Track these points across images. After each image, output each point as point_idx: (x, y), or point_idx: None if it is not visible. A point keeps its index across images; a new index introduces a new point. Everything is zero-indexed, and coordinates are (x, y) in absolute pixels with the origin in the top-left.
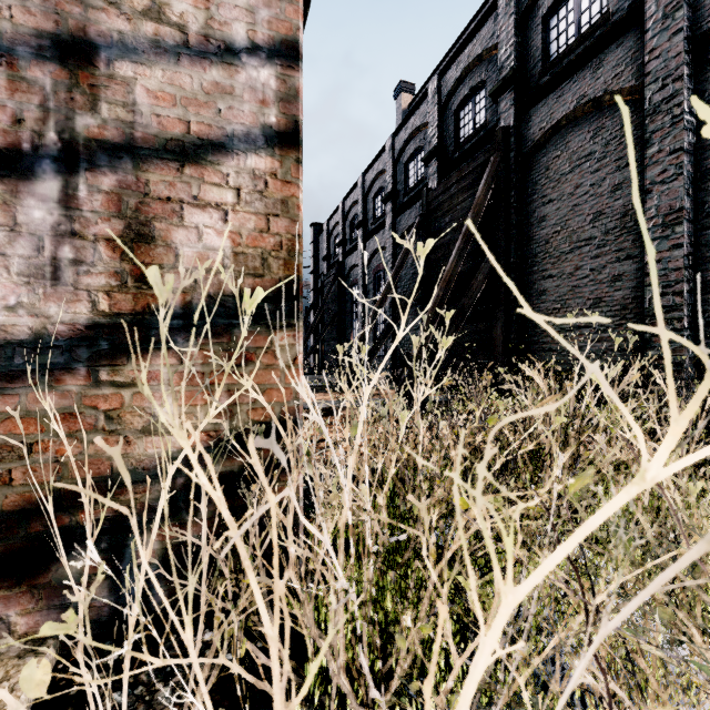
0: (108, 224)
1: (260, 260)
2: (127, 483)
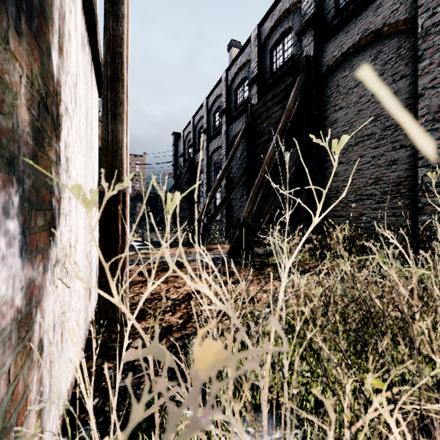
0: None
1: None
2: None
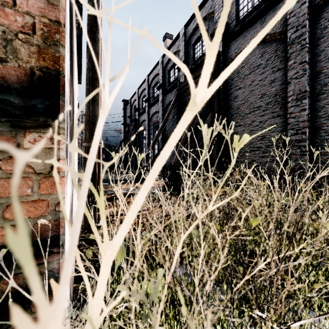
0: None
1: None
2: None
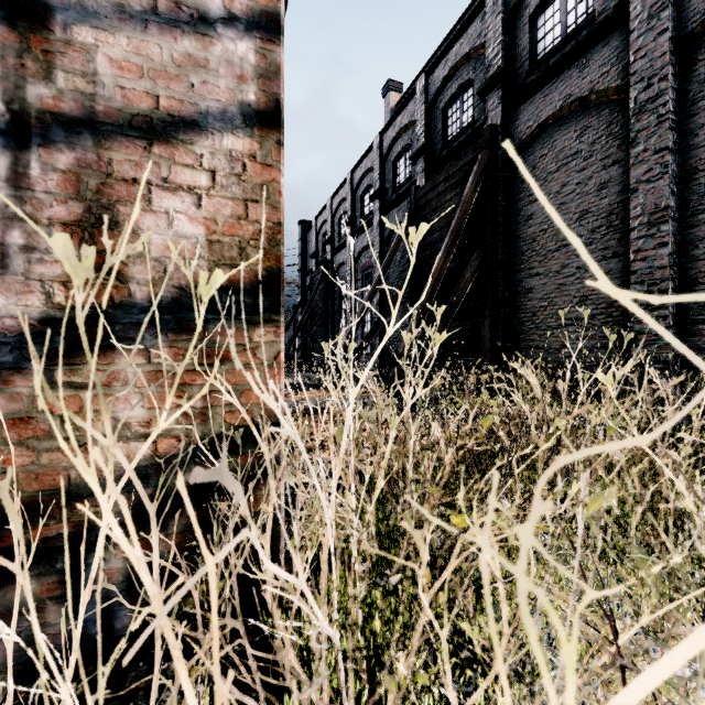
0: (64, 207)
1: (237, 249)
2: (17, 531)
